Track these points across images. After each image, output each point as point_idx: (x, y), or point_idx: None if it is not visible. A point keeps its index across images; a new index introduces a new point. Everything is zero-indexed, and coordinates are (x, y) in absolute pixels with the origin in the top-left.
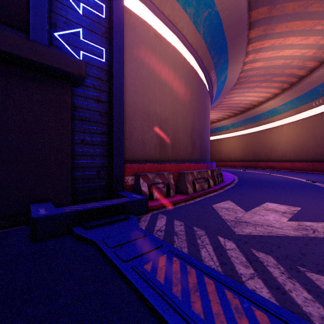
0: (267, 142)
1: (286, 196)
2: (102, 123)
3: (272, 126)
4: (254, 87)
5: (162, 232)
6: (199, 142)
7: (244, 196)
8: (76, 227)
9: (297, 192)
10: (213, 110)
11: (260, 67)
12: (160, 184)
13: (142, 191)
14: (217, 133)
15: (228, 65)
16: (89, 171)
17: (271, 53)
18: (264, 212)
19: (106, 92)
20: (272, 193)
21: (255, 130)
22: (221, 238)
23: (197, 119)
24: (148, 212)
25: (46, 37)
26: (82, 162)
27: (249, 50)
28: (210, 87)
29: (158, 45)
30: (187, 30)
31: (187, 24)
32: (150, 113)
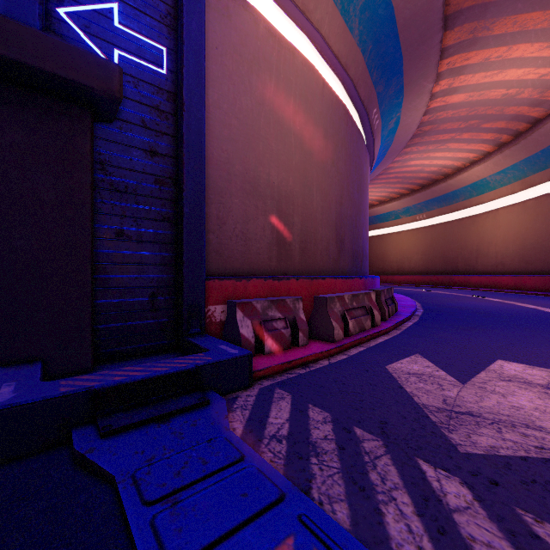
0: (469, 240)
1: (530, 344)
2: (160, 199)
3: (477, 212)
4: (447, 141)
5: (281, 444)
6: (351, 238)
7: (446, 345)
8: (83, 429)
9: (549, 336)
10: (372, 183)
11: (461, 104)
12: (278, 321)
13: (240, 336)
14: (378, 226)
15: (402, 98)
16: (133, 296)
17: (481, 77)
18: (503, 387)
19: (169, 136)
20: (499, 338)
21: (447, 220)
22: (427, 465)
23: (346, 197)
24: (251, 383)
25: (36, 12)
26: (119, 278)
27: (441, 71)
28: (370, 140)
29: (274, 52)
30: (330, 26)
31: (330, 15)
32: (259, 182)
